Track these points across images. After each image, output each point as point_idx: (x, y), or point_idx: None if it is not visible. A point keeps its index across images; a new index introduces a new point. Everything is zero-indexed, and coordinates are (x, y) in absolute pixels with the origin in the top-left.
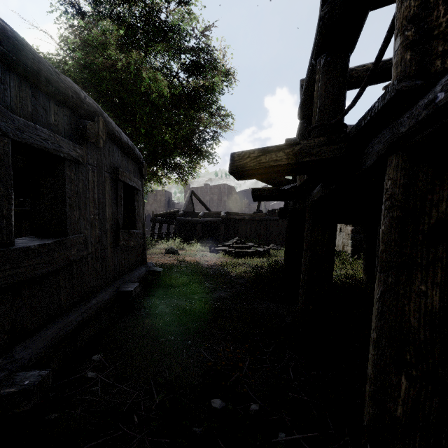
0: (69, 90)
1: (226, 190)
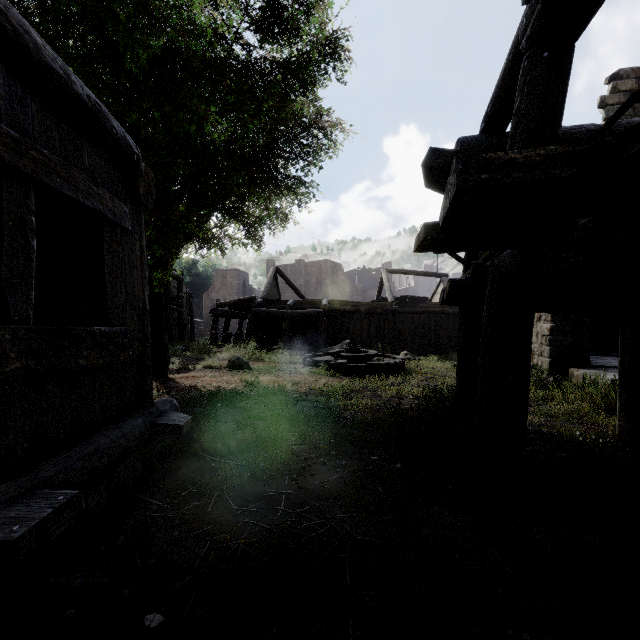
0: None
1: (329, 268)
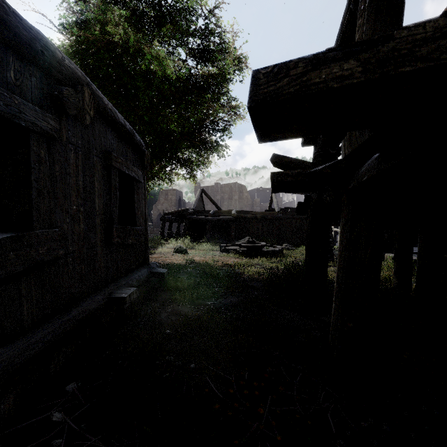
0: (37, 43)
1: (237, 188)
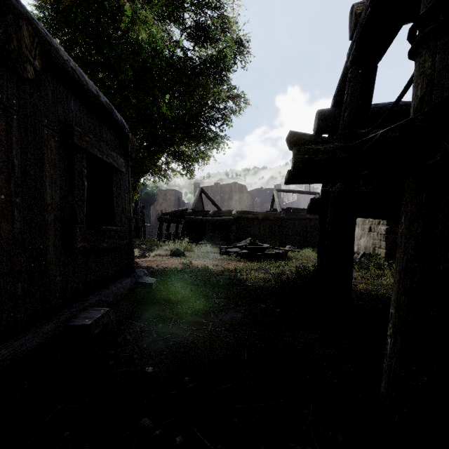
0: None
1: (237, 188)
